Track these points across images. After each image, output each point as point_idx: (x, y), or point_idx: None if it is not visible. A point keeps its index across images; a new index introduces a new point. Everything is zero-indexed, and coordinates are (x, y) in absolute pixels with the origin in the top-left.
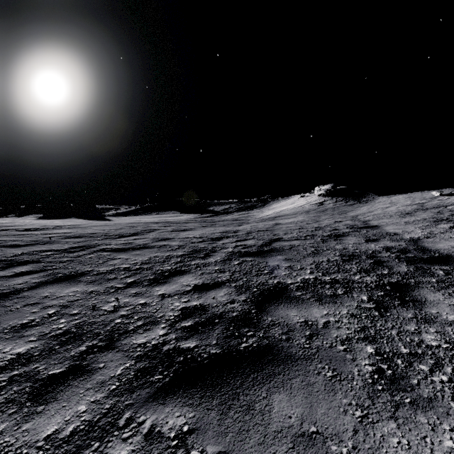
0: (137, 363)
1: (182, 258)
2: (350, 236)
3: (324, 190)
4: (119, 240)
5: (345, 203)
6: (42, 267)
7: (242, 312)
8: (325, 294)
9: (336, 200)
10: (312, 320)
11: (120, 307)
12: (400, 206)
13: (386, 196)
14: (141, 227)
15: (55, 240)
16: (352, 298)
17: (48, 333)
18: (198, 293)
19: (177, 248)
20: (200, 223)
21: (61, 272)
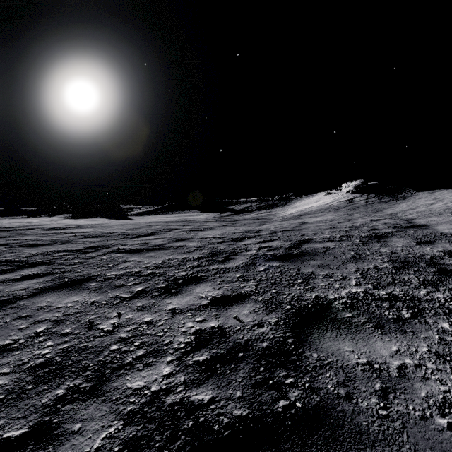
0: (127, 427)
1: (199, 262)
2: (396, 237)
3: (353, 186)
4: (135, 240)
5: (378, 200)
6: (51, 269)
7: (275, 342)
8: (385, 317)
9: (368, 197)
10: (379, 362)
11: (121, 326)
12: (448, 202)
13: (428, 192)
14: (160, 226)
15: (73, 239)
16: (428, 325)
17: (27, 361)
18: (216, 309)
19: (195, 250)
20: (220, 222)
21: (67, 276)
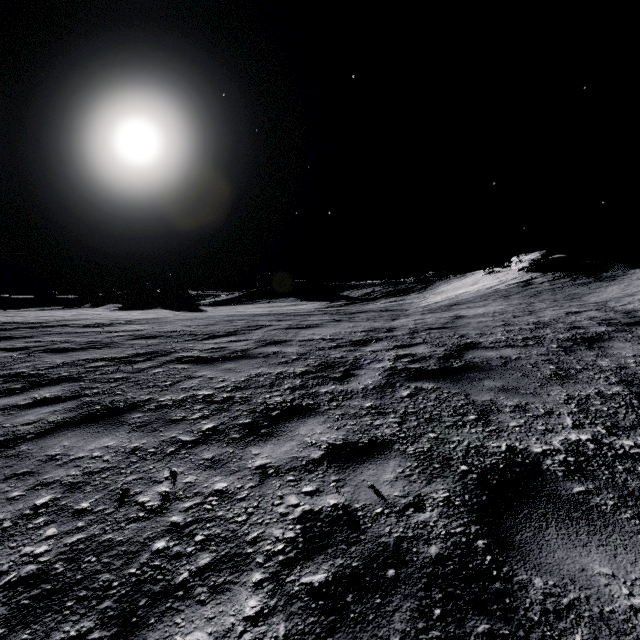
0: None
1: (304, 379)
2: (617, 341)
3: (529, 261)
4: (207, 342)
5: (571, 282)
6: (78, 389)
7: (453, 545)
8: None
9: (553, 277)
10: None
11: (175, 499)
12: None
13: None
14: (243, 322)
15: (118, 341)
16: None
17: (5, 570)
18: (336, 468)
19: (295, 359)
20: (330, 315)
21: (101, 400)
